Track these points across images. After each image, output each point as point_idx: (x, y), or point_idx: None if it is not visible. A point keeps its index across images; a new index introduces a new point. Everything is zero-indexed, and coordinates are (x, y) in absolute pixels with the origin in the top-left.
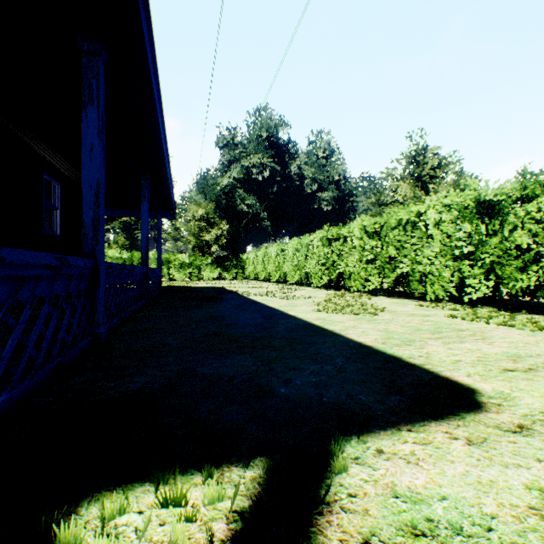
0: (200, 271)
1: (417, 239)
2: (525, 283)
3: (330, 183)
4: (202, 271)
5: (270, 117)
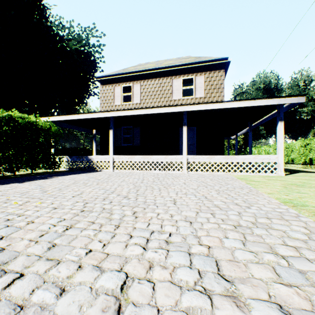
0: None
1: None
2: None
3: (309, 100)
4: None
5: (265, 76)
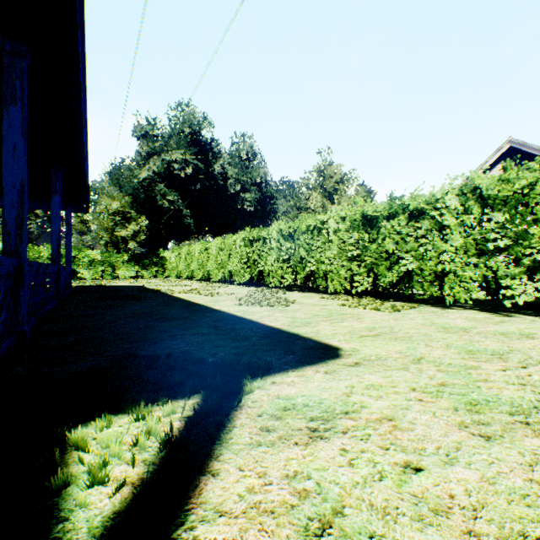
0: (114, 269)
1: (322, 243)
2: (390, 278)
3: (253, 184)
4: (117, 269)
5: (193, 114)
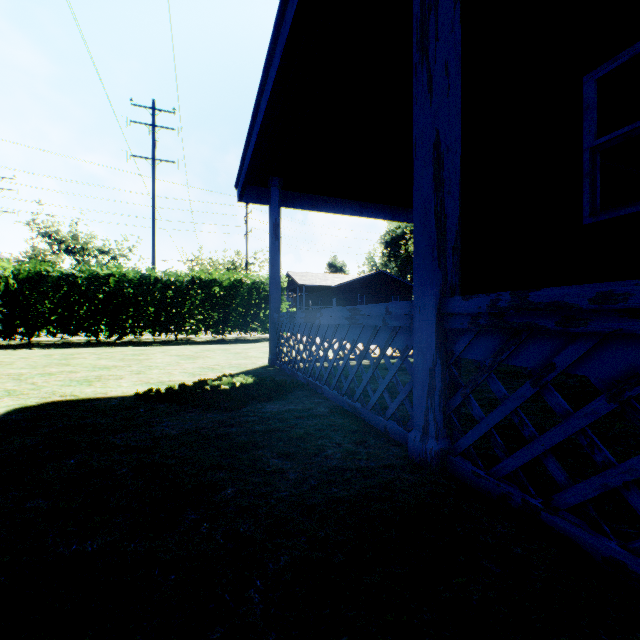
0: None
1: None
2: None
3: None
4: None
5: None
